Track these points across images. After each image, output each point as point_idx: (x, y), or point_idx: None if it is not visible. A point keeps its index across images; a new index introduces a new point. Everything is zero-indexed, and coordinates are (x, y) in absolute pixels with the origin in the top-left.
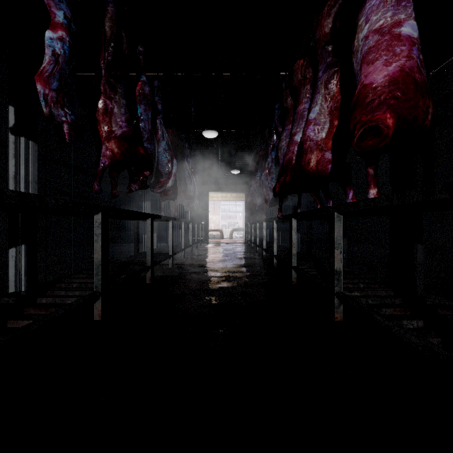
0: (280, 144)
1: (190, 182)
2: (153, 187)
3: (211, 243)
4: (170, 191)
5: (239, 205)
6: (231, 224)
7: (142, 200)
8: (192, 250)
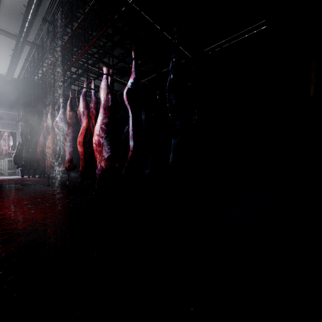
0: None
1: None
2: None
3: None
4: None
5: None
6: None
7: None
8: None
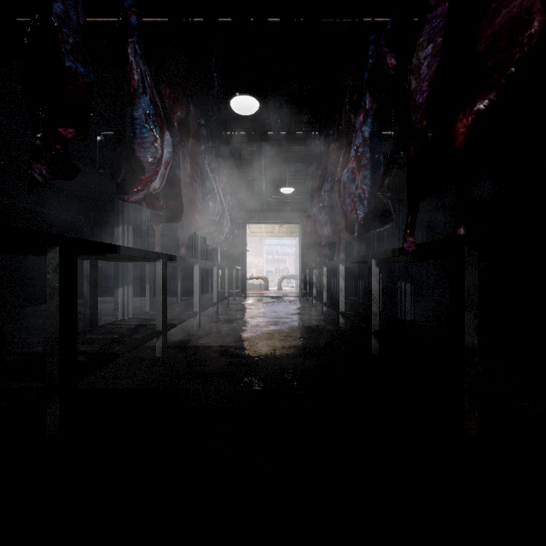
0: (417, 56)
1: (213, 200)
2: (124, 191)
3: (251, 296)
4: (159, 199)
5: (289, 246)
6: (279, 270)
7: (151, 235)
8: (217, 312)
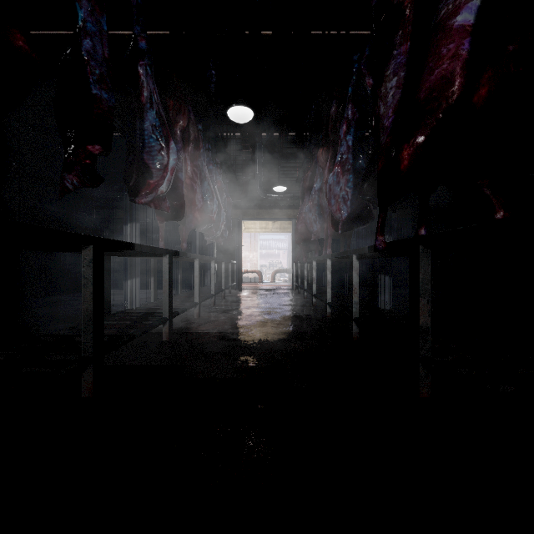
0: (384, 87)
1: (211, 199)
2: (134, 195)
3: (245, 289)
4: (165, 201)
5: (283, 241)
6: (273, 264)
7: (151, 230)
8: (214, 303)
